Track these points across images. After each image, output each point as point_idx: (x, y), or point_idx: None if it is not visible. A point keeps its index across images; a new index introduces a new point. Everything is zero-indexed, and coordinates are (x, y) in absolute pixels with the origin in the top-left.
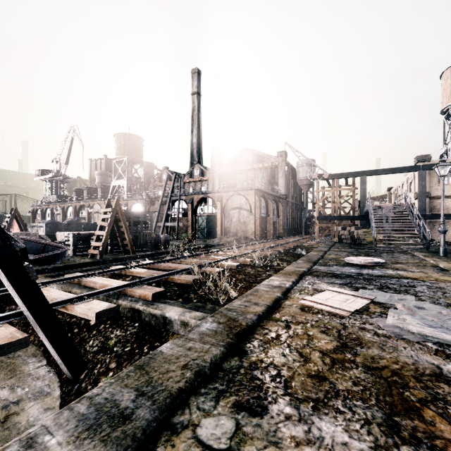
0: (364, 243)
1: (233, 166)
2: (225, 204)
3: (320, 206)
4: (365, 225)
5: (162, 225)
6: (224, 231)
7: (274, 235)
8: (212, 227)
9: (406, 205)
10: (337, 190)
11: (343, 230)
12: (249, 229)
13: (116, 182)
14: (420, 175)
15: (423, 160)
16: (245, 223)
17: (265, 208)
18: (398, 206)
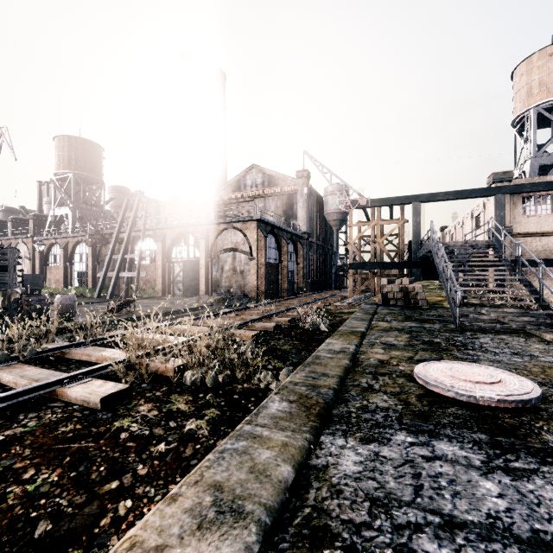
0: (424, 306)
1: (235, 191)
2: (212, 243)
3: (354, 247)
4: (419, 275)
5: (114, 275)
6: (211, 285)
7: (291, 291)
8: (193, 280)
9: (493, 242)
10: (379, 224)
11: (390, 283)
12: (248, 282)
13: (57, 210)
14: (497, 201)
15: (502, 179)
16: (243, 272)
17: (276, 251)
18: (479, 245)
